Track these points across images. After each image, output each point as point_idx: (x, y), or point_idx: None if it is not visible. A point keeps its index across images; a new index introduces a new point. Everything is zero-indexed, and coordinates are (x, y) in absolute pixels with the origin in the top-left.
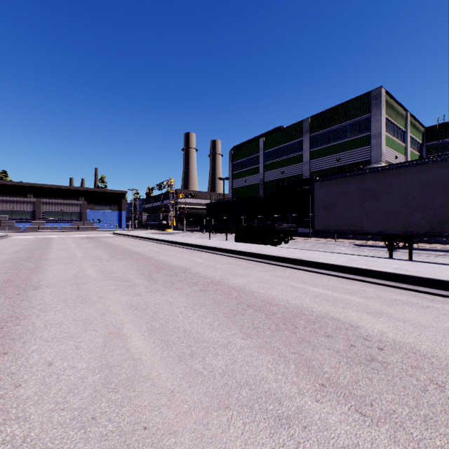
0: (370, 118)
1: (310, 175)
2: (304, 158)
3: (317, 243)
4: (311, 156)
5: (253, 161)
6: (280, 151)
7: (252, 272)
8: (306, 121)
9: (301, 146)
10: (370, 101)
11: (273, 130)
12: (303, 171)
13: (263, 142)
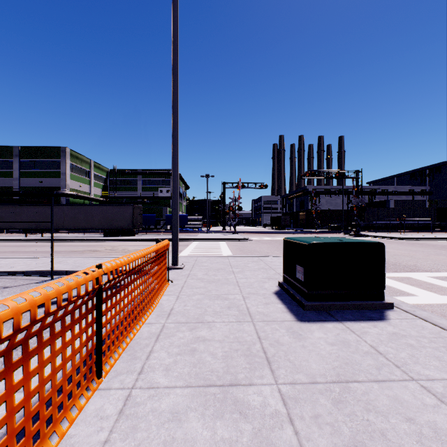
0: (61, 162)
1: (20, 188)
2: (14, 175)
3: (7, 236)
4: (21, 175)
5: None
6: None
7: None
8: (16, 147)
9: (12, 165)
10: (61, 152)
11: None
12: (14, 185)
13: None
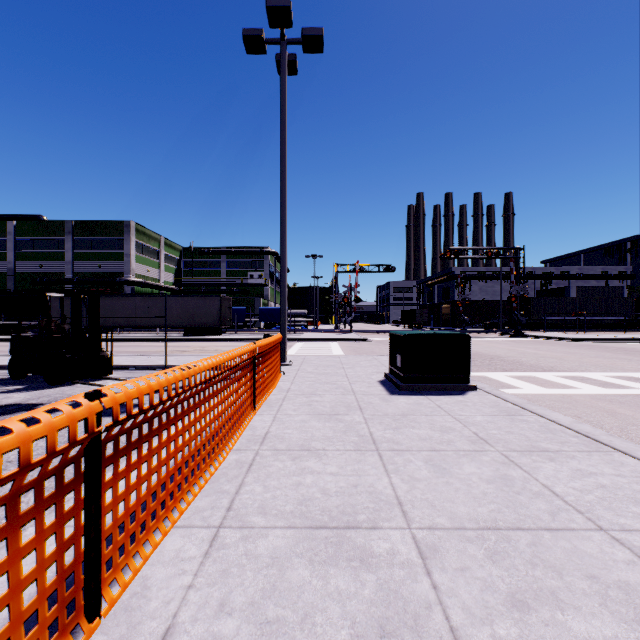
0: (124, 240)
1: (74, 274)
2: (67, 258)
3: None
4: (75, 258)
5: None
6: (39, 243)
7: (2, 343)
8: (69, 222)
9: (64, 245)
10: (124, 227)
11: (30, 217)
12: (66, 270)
13: (14, 227)
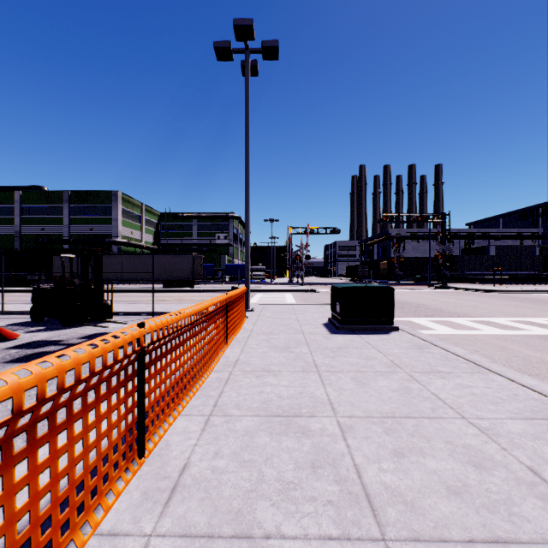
0: (112, 207)
1: (70, 236)
2: (64, 222)
3: None
4: (71, 222)
5: (7, 210)
6: (41, 210)
7: (14, 294)
8: (66, 192)
9: (62, 211)
10: (112, 196)
11: (33, 188)
12: (64, 232)
13: (20, 196)
